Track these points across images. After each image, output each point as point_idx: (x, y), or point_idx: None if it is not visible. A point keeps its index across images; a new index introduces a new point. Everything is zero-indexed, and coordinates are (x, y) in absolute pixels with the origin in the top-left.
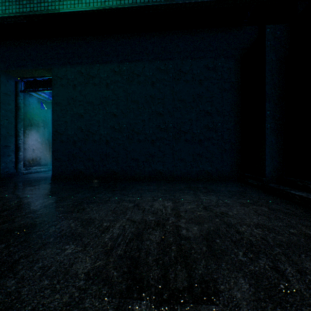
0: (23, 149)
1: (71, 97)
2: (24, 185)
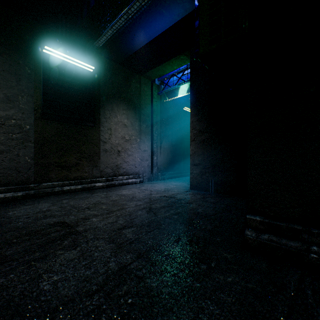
0: None
1: None
2: None
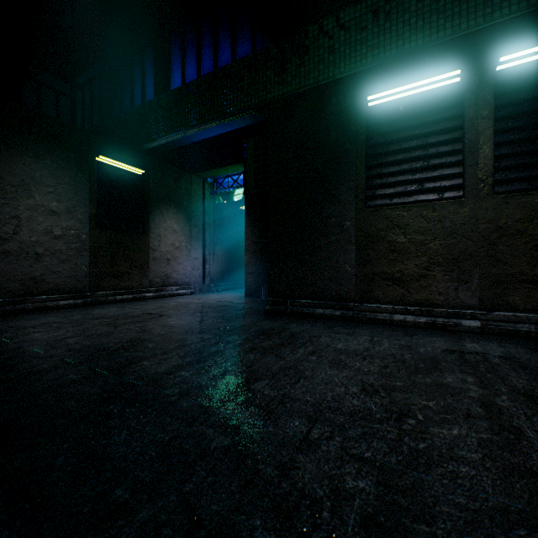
0: None
1: None
2: None
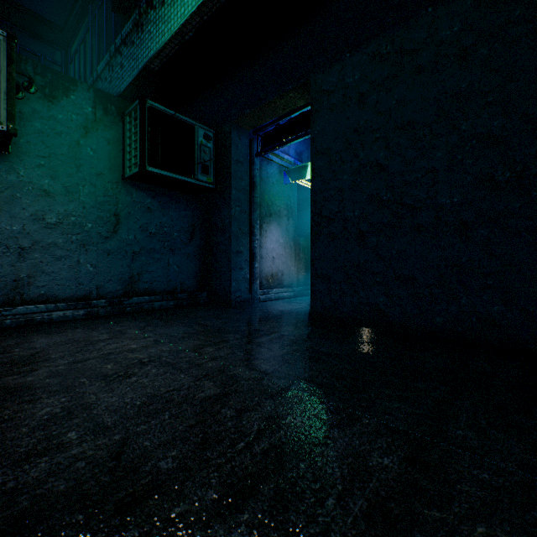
0: (259, 257)
1: (353, 128)
2: (268, 335)
